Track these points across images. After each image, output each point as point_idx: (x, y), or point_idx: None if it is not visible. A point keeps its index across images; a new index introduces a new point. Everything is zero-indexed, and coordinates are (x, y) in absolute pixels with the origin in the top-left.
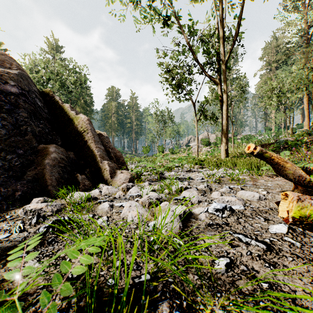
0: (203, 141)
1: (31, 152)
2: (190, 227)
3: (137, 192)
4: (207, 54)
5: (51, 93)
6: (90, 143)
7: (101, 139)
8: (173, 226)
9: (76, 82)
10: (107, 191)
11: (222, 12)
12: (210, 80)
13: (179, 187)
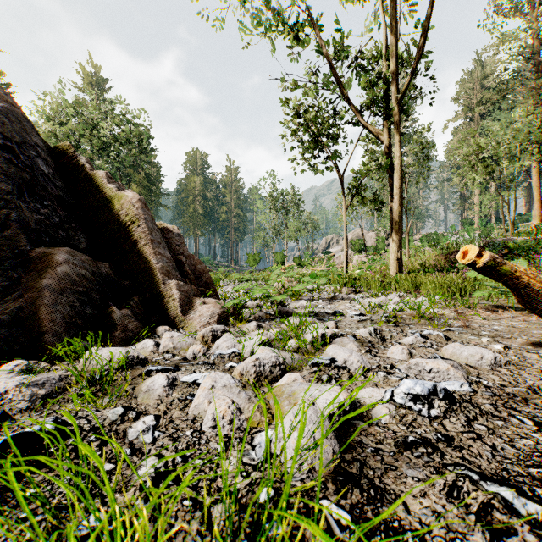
0: (354, 244)
1: (15, 262)
2: (359, 450)
3: (232, 347)
4: (364, 84)
5: (71, 150)
6: (143, 245)
7: (167, 238)
8: (318, 454)
9: (130, 141)
10: (170, 344)
11: (393, 8)
12: (368, 135)
13: (320, 334)
